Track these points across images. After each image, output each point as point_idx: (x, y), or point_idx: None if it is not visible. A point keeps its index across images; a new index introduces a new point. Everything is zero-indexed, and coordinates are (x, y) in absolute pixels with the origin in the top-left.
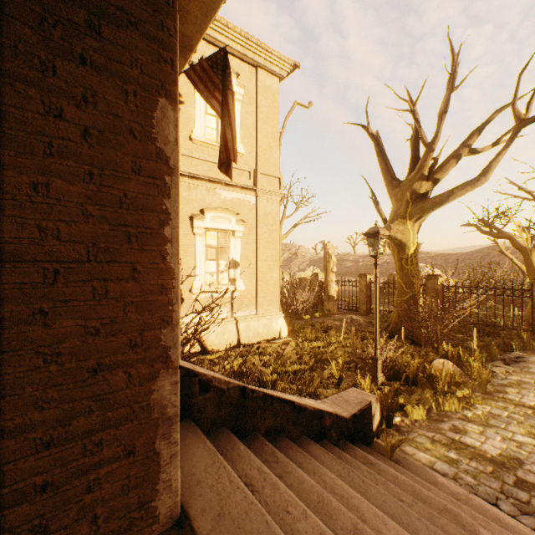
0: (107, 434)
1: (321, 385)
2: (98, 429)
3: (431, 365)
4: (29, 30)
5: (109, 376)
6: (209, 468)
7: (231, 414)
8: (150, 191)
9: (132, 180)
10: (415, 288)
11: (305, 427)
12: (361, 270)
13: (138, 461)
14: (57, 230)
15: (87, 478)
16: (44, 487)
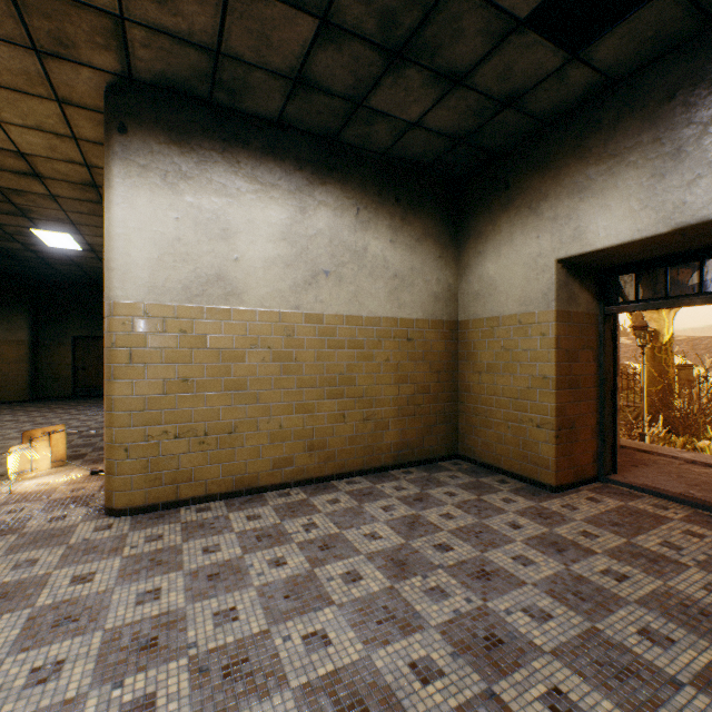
0: None
1: None
2: None
3: (695, 446)
4: None
5: None
6: None
7: None
8: None
9: None
10: (670, 378)
11: None
12: None
13: None
14: None
15: None
16: None
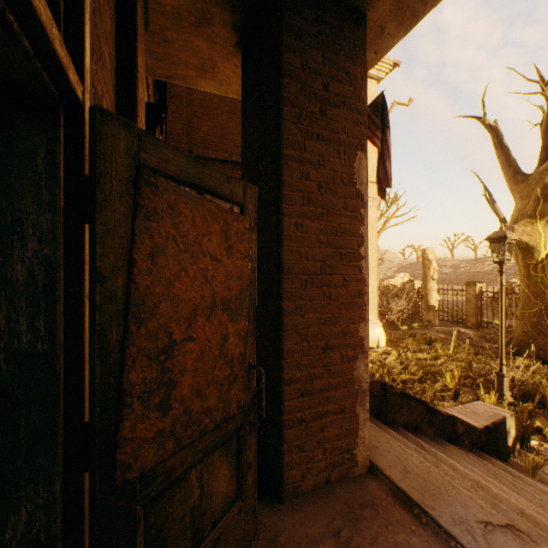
0: (330, 394)
1: (435, 397)
2: (325, 389)
3: None
4: (293, 126)
5: (331, 354)
6: (379, 439)
7: (374, 404)
8: (352, 222)
9: (342, 215)
10: (547, 299)
11: (438, 429)
12: (462, 277)
13: (346, 417)
14: (306, 253)
15: (320, 421)
16: (301, 421)
